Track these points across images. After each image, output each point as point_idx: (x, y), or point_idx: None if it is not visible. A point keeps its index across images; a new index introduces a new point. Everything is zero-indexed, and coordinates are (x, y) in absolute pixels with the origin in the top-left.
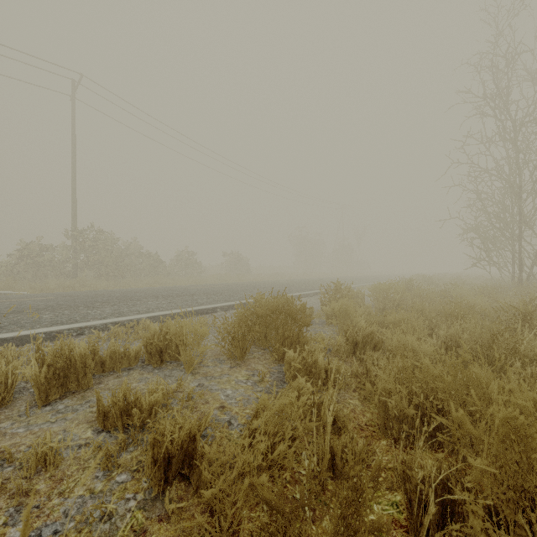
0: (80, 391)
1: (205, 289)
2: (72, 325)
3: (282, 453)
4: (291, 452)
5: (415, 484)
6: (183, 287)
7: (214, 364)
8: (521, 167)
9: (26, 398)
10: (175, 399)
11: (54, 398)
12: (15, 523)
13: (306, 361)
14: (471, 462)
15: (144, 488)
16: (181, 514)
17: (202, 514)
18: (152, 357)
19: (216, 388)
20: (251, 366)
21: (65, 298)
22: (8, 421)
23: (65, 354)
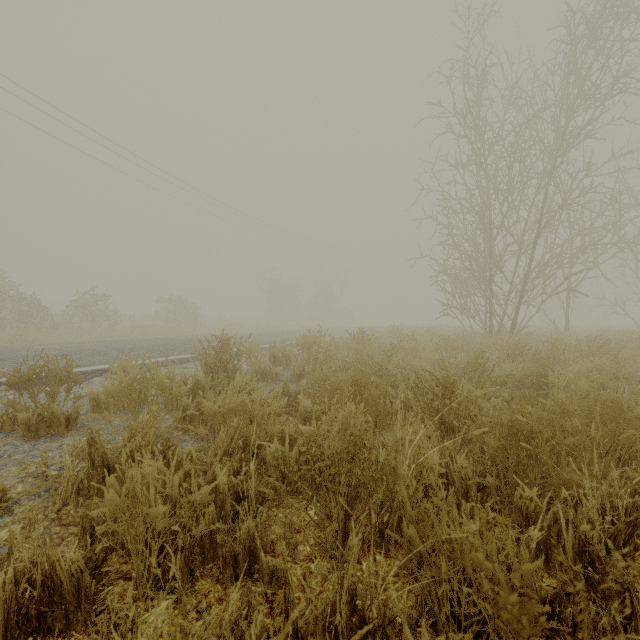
0: None
1: (55, 349)
2: None
3: None
4: None
5: None
6: (28, 346)
7: None
8: (491, 198)
9: None
10: None
11: None
12: None
13: None
14: None
15: None
16: None
17: None
18: None
19: None
20: None
21: None
22: None
23: None
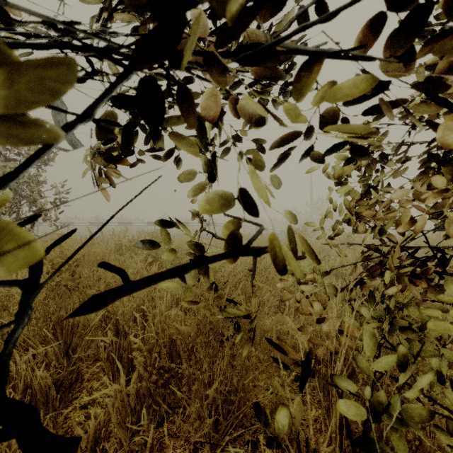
0: None
1: None
2: None
3: None
4: None
5: None
6: None
7: None
8: None
9: None
10: None
11: None
12: None
13: None
14: None
15: None
16: None
17: None
18: None
19: None
20: None
21: None
22: None
23: None
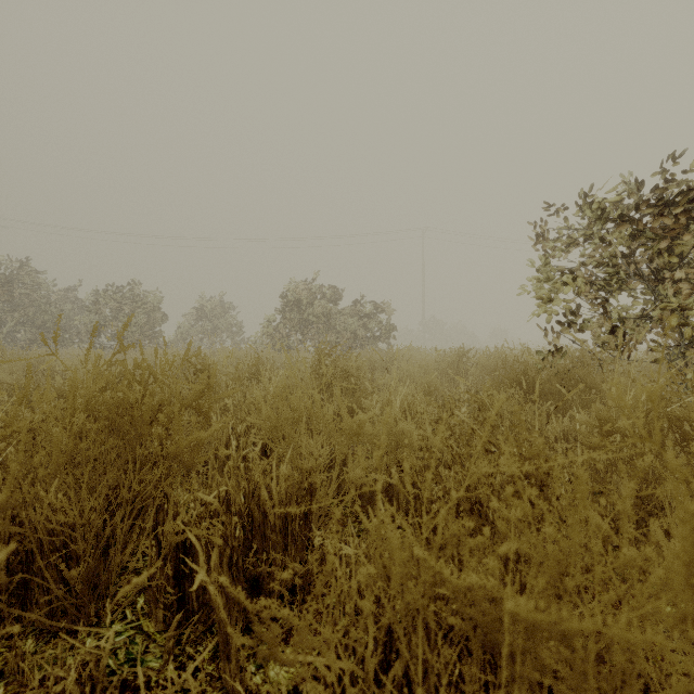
0: None
1: None
2: None
3: None
4: None
5: None
6: None
7: None
8: None
9: None
10: None
11: None
12: None
13: None
14: None
15: None
16: None
17: None
18: None
19: None
20: None
21: None
22: None
23: None
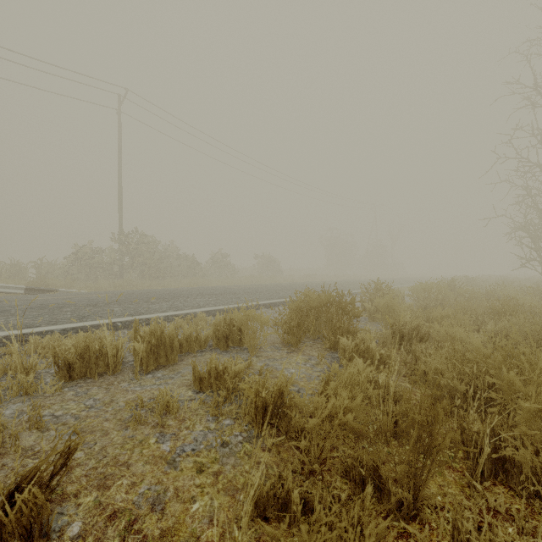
0: (169, 365)
1: (244, 289)
2: (140, 316)
3: (358, 404)
4: (361, 409)
5: (471, 435)
6: (222, 287)
7: (272, 350)
8: None
9: (129, 369)
10: (249, 374)
11: (151, 369)
12: (163, 442)
13: (359, 347)
14: (521, 404)
15: (246, 430)
16: (278, 448)
17: (293, 450)
18: (220, 342)
19: (280, 367)
20: (306, 352)
21: (124, 295)
22: (125, 383)
23: (157, 334)
